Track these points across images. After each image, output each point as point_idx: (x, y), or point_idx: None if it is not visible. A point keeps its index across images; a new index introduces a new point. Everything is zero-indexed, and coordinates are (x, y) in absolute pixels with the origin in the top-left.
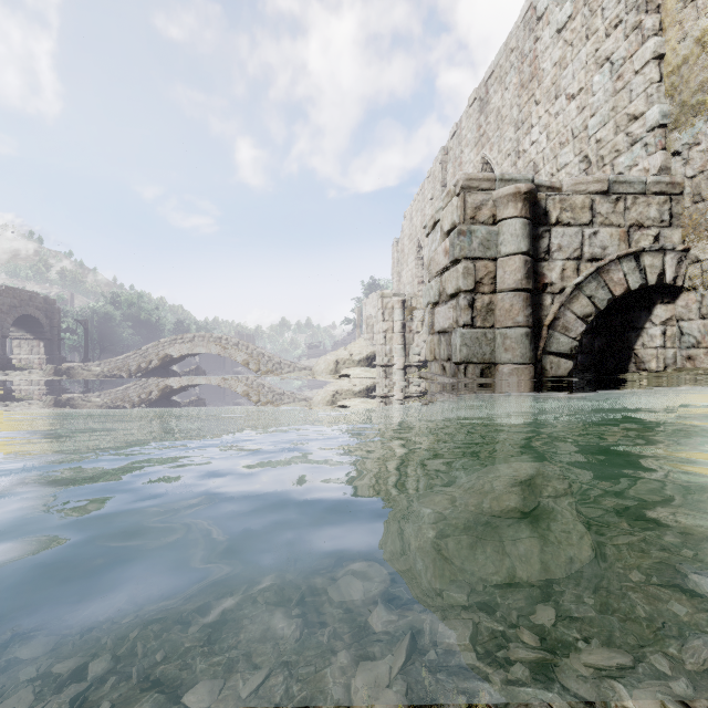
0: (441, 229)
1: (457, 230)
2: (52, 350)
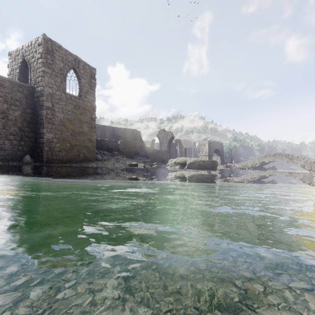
0: None
1: None
2: (222, 159)
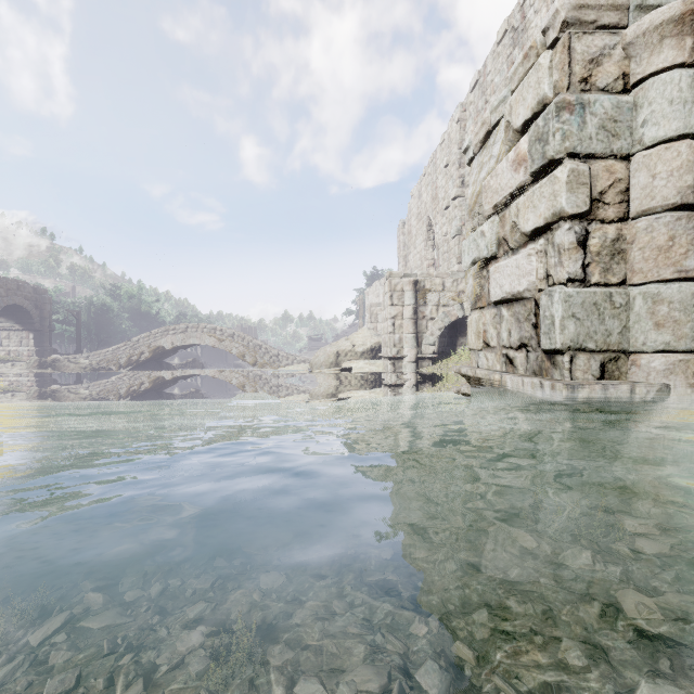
0: (508, 127)
1: (556, 103)
2: (42, 341)
